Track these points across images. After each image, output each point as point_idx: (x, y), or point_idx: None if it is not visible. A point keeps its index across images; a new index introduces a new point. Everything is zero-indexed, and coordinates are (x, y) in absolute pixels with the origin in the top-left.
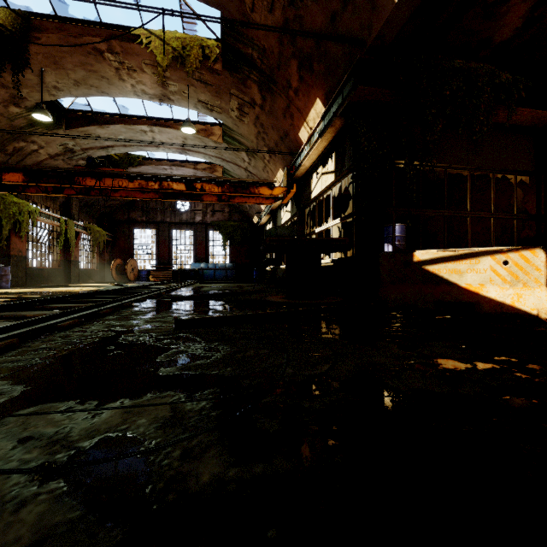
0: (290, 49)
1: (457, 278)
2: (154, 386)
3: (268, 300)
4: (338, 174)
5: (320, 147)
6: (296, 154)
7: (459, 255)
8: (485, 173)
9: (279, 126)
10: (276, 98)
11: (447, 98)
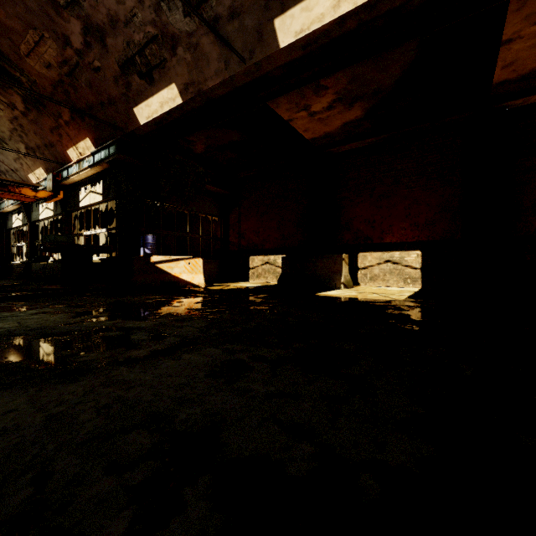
0: (63, 96)
1: (171, 270)
2: (35, 308)
3: (48, 288)
4: (105, 198)
5: (89, 172)
6: (62, 163)
7: (172, 260)
8: (197, 213)
9: (45, 135)
10: (44, 116)
11: (172, 175)
